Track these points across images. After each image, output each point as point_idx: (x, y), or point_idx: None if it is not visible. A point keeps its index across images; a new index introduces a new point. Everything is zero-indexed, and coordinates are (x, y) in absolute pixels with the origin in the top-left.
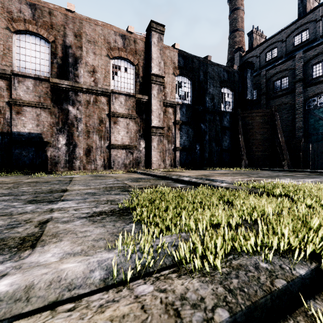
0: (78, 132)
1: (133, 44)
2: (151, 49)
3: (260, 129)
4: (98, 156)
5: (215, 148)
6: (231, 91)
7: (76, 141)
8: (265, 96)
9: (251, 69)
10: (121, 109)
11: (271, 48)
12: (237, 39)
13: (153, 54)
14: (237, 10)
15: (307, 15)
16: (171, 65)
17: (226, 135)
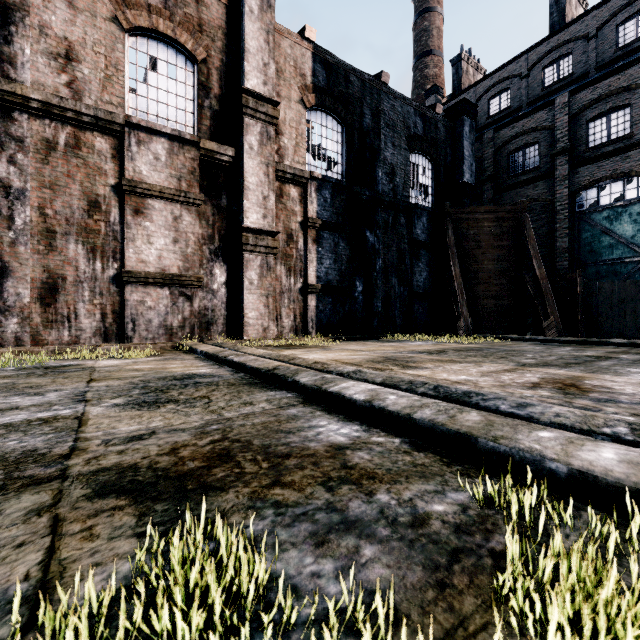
0: (15, 233)
1: (194, 5)
2: (242, 26)
3: (491, 250)
4: (84, 305)
5: (398, 290)
6: (431, 161)
7: (6, 259)
8: (492, 183)
9: (470, 118)
10: (158, 175)
11: (500, 89)
12: (431, 71)
13: (249, 40)
14: (430, 12)
15: (569, 25)
16: (296, 79)
17: (421, 259)
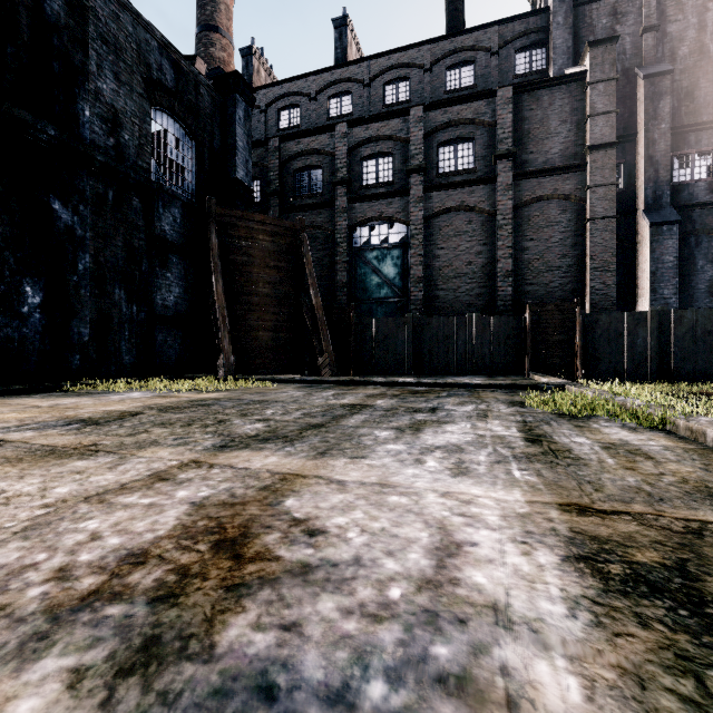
0: None
1: None
2: None
3: (268, 270)
4: None
5: (127, 309)
6: (190, 135)
7: None
8: (278, 199)
9: (246, 101)
10: None
11: (290, 103)
12: (218, 52)
13: None
14: None
15: (350, 65)
16: None
17: (172, 268)
